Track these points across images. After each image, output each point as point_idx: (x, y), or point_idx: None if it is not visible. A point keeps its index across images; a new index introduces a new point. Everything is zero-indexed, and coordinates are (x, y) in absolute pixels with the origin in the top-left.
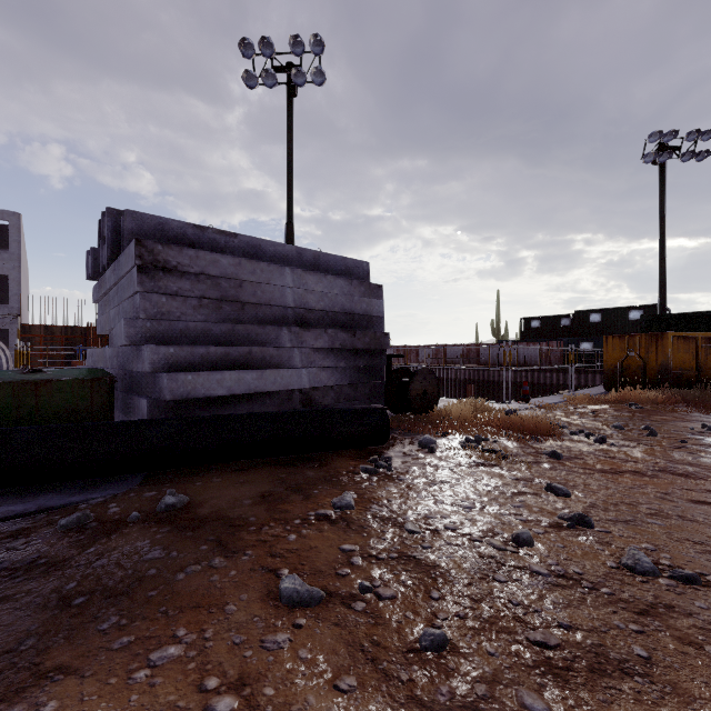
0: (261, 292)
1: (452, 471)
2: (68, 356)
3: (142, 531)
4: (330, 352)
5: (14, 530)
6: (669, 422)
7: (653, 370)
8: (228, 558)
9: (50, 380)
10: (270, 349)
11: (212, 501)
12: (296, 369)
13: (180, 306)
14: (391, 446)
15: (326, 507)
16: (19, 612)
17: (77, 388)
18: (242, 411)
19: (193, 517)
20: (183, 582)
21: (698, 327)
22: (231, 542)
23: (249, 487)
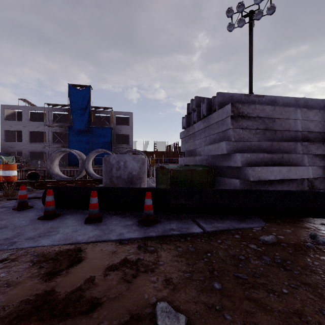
0: (284, 124)
1: None
2: None
3: None
4: (324, 157)
5: (238, 237)
6: None
7: None
8: None
9: (195, 169)
10: (292, 155)
11: None
12: (305, 166)
13: (247, 134)
14: None
15: None
16: None
17: (203, 173)
18: (278, 189)
19: None
20: None
21: None
22: None
23: None
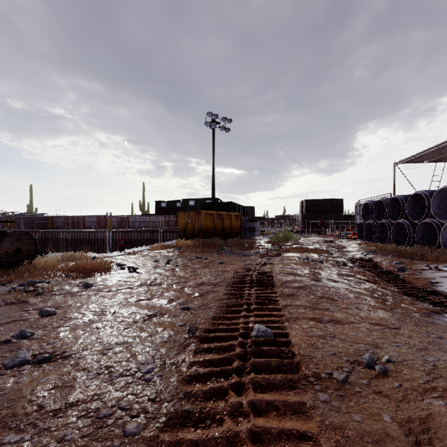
0: None
1: None
2: None
3: None
4: None
5: None
6: (185, 256)
7: (197, 230)
8: None
9: None
10: None
11: None
12: None
13: None
14: None
15: None
16: None
17: None
18: None
19: None
20: None
21: (221, 209)
22: None
23: None
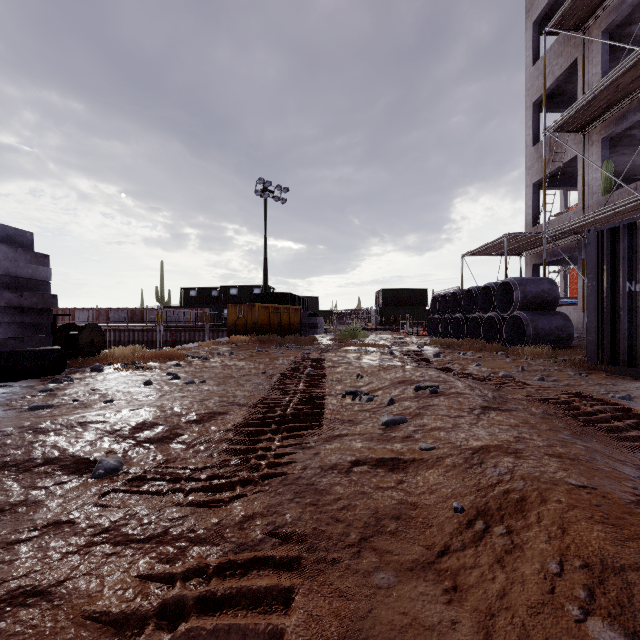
0: None
1: (116, 377)
2: None
3: None
4: None
5: None
6: (245, 350)
7: (250, 325)
8: None
9: None
10: None
11: None
12: None
13: None
14: (68, 374)
15: (34, 393)
16: None
17: None
18: None
19: None
20: None
21: (276, 301)
22: None
23: None
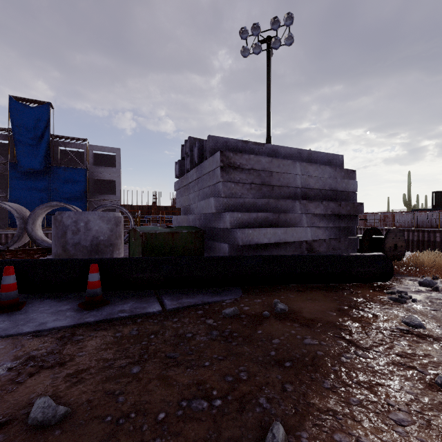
0: (282, 179)
1: None
2: (141, 221)
3: (281, 324)
4: (323, 217)
5: (200, 313)
6: None
7: None
8: (365, 352)
9: (178, 232)
10: (289, 214)
11: (306, 310)
12: (304, 227)
13: (240, 189)
14: (392, 283)
15: (399, 324)
16: (258, 365)
17: (189, 236)
18: (274, 253)
19: (305, 319)
20: (350, 364)
21: None
22: (355, 341)
23: (319, 303)
